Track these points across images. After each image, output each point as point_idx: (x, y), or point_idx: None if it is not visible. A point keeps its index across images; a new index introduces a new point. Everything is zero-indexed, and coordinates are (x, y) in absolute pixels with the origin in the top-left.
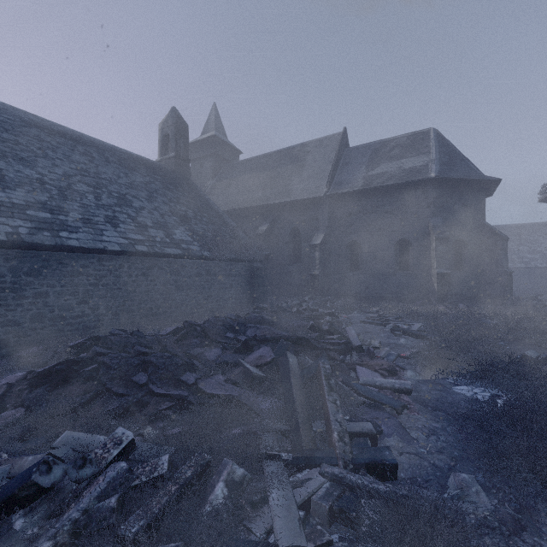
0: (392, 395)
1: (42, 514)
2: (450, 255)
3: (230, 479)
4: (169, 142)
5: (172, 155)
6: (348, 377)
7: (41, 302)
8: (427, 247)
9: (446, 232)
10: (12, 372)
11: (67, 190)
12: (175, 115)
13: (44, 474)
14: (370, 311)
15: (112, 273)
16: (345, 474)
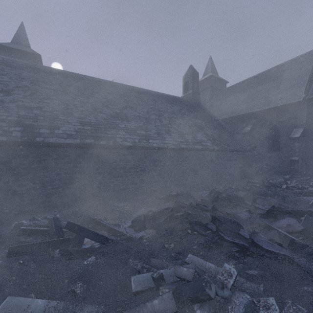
0: None
1: (207, 311)
2: None
3: None
4: (188, 85)
5: (190, 92)
6: None
7: (143, 174)
8: None
9: None
10: (138, 207)
11: (149, 119)
12: (192, 69)
13: (209, 289)
14: None
15: (170, 159)
16: None
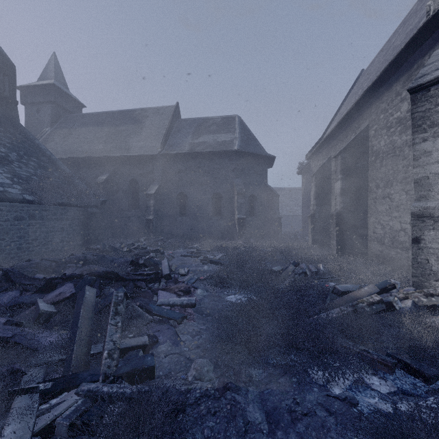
0: (180, 310)
1: None
2: (247, 205)
3: None
4: None
5: None
6: (148, 301)
7: None
8: (233, 199)
9: (244, 189)
10: None
11: None
12: None
13: None
14: (192, 247)
15: None
16: (100, 387)
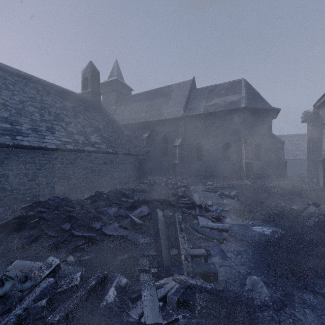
0: (218, 232)
1: None
2: (253, 151)
3: (118, 285)
4: (88, 82)
5: (89, 90)
6: (193, 223)
7: (4, 180)
8: (240, 147)
9: (250, 139)
10: None
11: (22, 110)
12: (92, 66)
13: None
14: (208, 184)
15: (50, 162)
16: (187, 279)
